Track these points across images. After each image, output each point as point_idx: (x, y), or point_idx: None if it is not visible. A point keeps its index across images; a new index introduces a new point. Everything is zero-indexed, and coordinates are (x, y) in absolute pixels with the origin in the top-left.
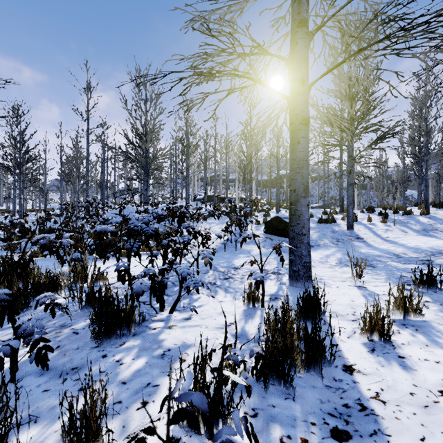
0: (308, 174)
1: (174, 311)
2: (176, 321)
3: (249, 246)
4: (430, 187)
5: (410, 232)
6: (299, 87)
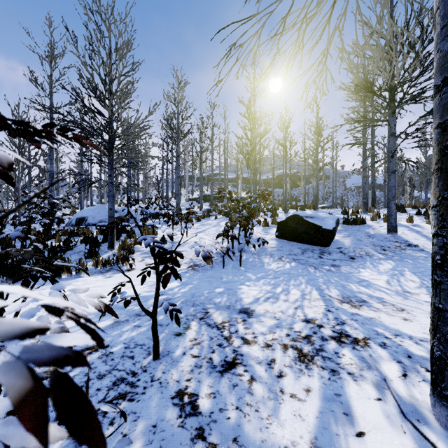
0: None
1: None
2: None
3: (259, 258)
4: None
5: None
6: None
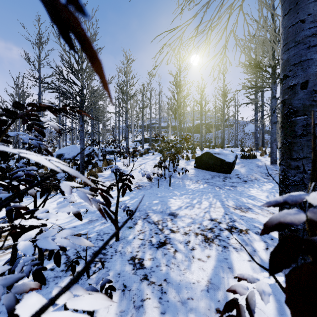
0: None
1: None
2: None
3: (182, 181)
4: None
5: None
6: None
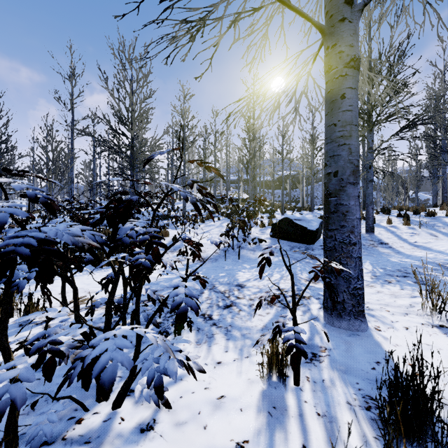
0: (357, 148)
1: (122, 401)
2: (118, 442)
3: (254, 253)
4: (441, 187)
5: (441, 236)
6: (343, 9)
